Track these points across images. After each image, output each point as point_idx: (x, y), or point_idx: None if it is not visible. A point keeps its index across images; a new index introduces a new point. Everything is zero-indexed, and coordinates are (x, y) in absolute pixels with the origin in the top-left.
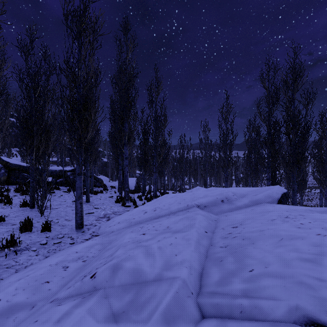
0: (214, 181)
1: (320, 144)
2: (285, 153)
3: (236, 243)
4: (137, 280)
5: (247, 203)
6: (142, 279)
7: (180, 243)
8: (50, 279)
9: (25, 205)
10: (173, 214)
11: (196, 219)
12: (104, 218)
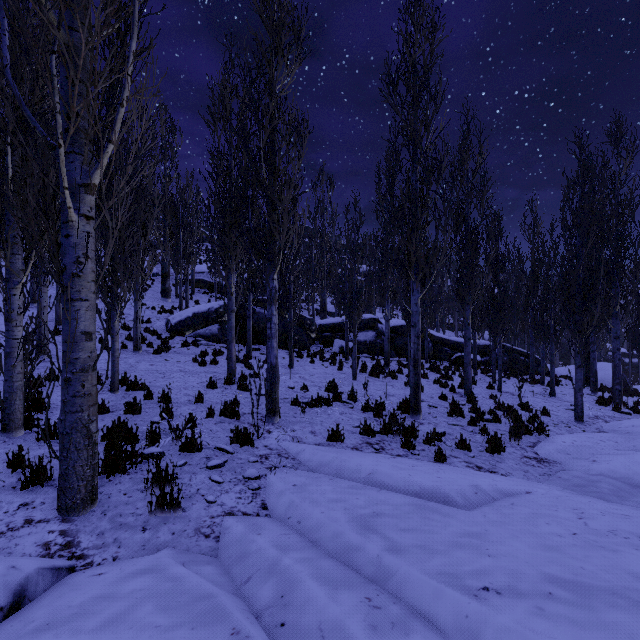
0: None
1: None
2: None
3: None
4: None
5: None
6: None
7: None
8: (597, 442)
9: (491, 387)
10: None
11: None
12: (599, 420)
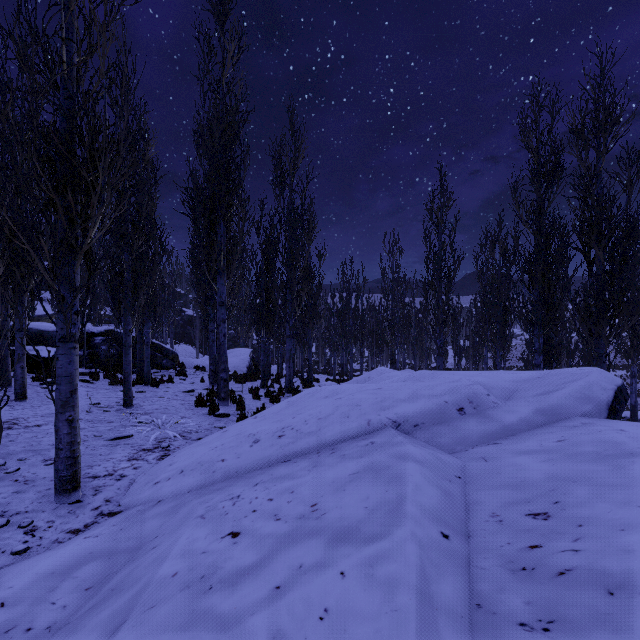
0: (409, 354)
1: (636, 276)
2: (577, 293)
3: (588, 616)
4: None
5: (530, 417)
6: None
7: (361, 608)
8: None
9: None
10: (331, 450)
11: (405, 482)
12: (155, 453)
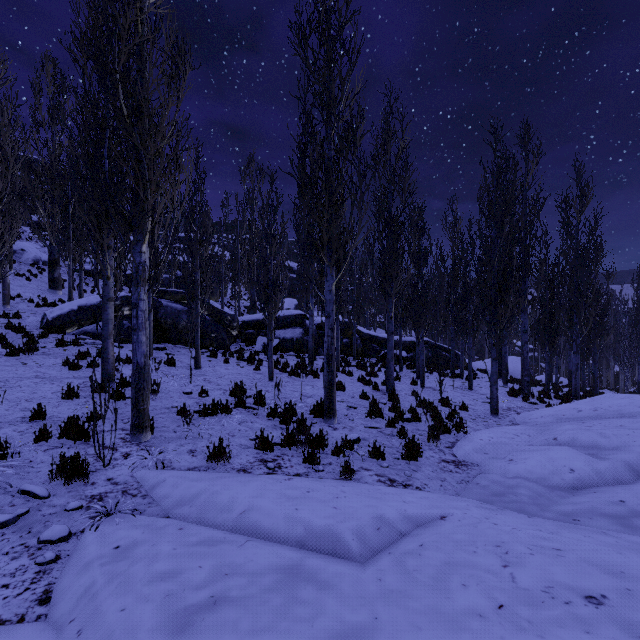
0: None
1: None
2: None
3: None
4: (596, 447)
5: None
6: (601, 447)
7: (639, 436)
8: (512, 437)
9: (414, 383)
10: (628, 417)
11: None
12: (512, 411)
